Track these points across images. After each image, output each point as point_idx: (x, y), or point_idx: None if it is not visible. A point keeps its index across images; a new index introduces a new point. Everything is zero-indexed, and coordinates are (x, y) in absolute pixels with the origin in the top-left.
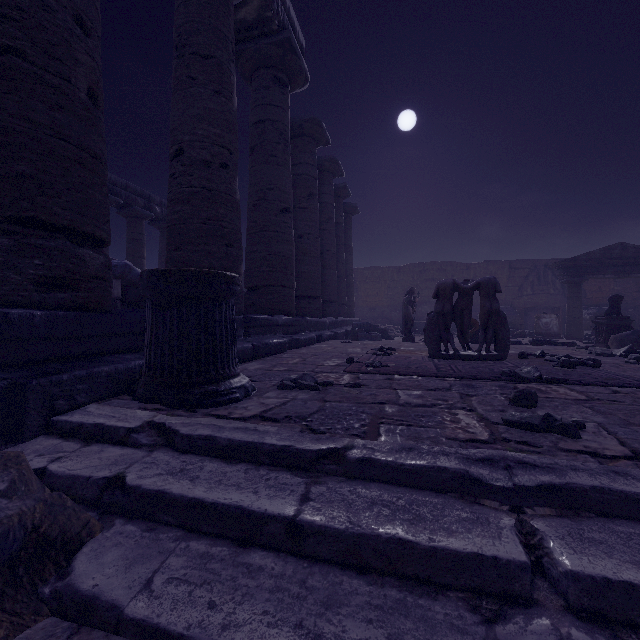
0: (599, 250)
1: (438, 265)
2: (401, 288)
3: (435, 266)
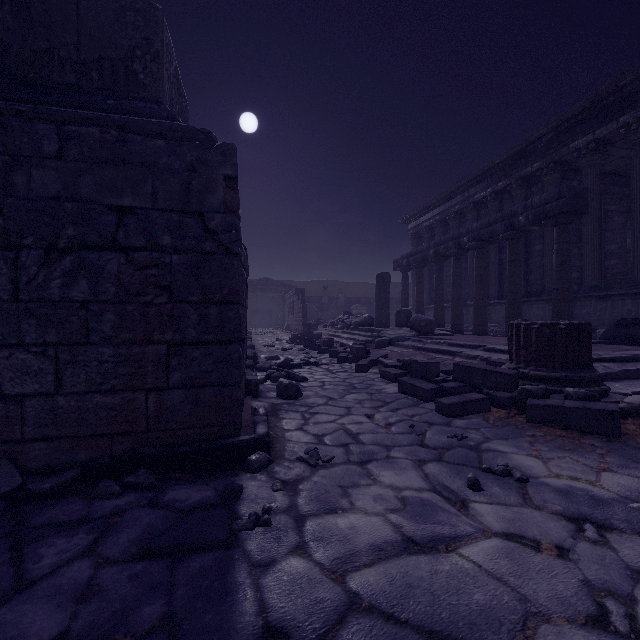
0: (256, 280)
1: None
2: None
3: None
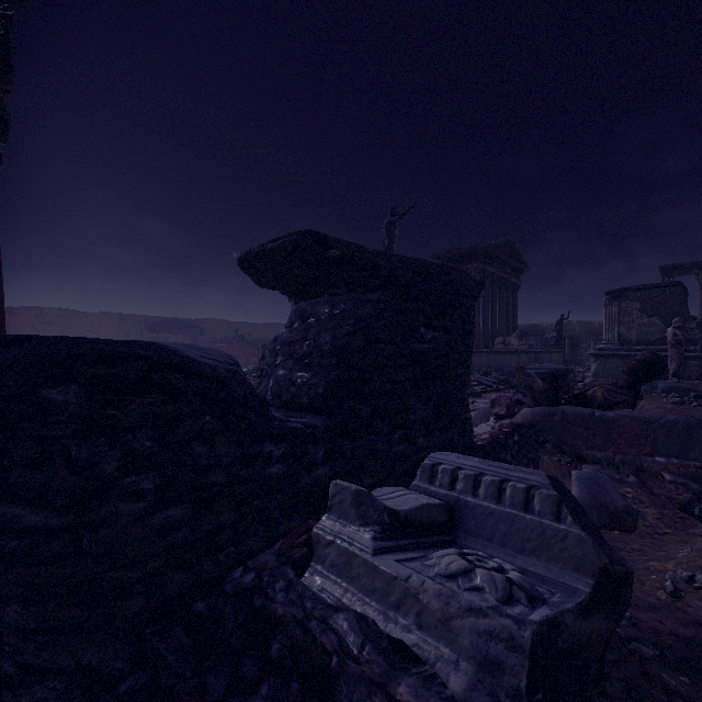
0: (166, 321)
1: (57, 311)
2: (15, 328)
3: (54, 311)
